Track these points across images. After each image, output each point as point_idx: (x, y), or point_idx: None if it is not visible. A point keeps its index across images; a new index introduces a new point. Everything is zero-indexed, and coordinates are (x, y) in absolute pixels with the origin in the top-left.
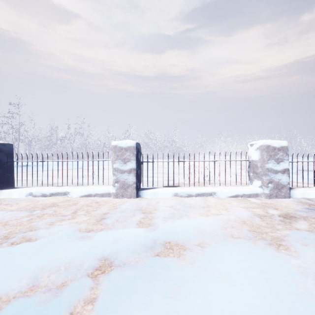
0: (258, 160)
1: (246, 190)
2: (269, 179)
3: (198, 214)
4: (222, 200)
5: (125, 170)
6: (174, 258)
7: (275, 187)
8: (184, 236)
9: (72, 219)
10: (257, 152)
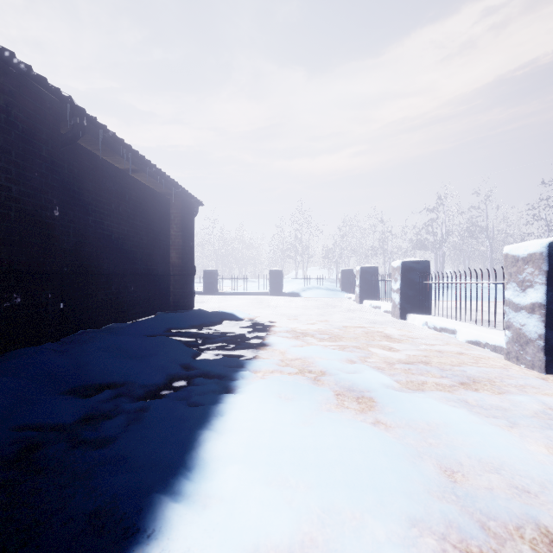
0: None
1: None
2: None
3: None
4: None
5: (522, 304)
6: (336, 401)
7: None
8: (395, 409)
9: (389, 352)
10: None
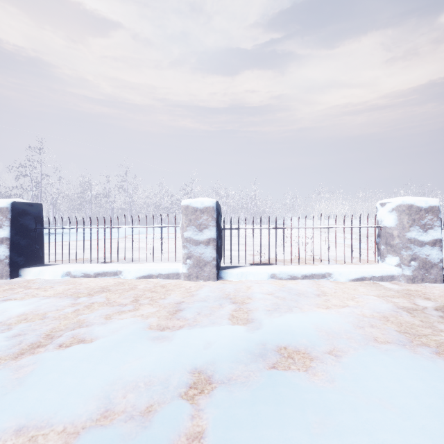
0: (394, 227)
1: (377, 270)
2: (412, 254)
3: (313, 305)
4: (342, 285)
5: (201, 240)
6: (300, 372)
7: (421, 267)
8: (304, 338)
9: (134, 311)
10: (393, 215)
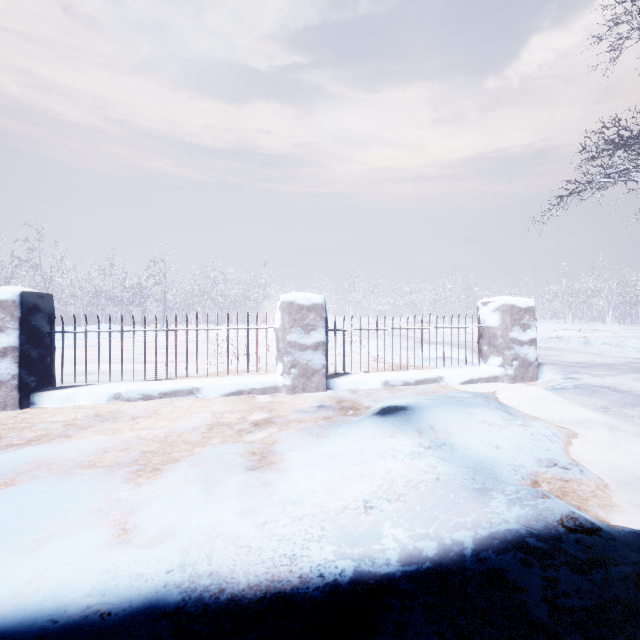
0: (279, 328)
1: (259, 381)
2: (293, 360)
3: (99, 431)
4: (203, 402)
5: None
6: None
7: (302, 374)
8: None
9: None
10: (279, 314)
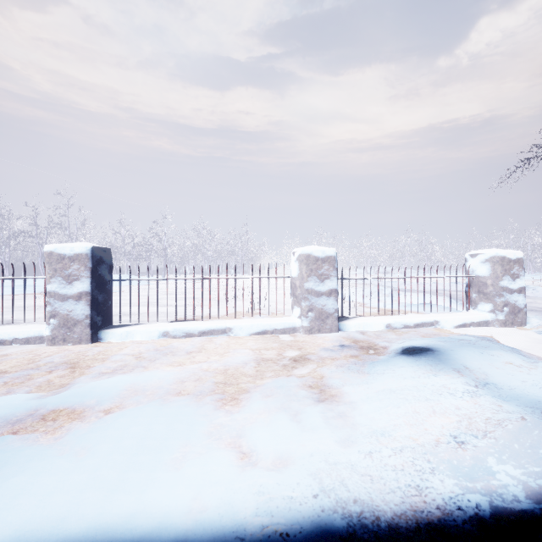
0: (296, 277)
1: (280, 322)
2: (310, 305)
3: (167, 363)
4: (237, 340)
5: (70, 294)
6: (38, 432)
7: (317, 317)
8: (96, 398)
9: None
10: (296, 265)
